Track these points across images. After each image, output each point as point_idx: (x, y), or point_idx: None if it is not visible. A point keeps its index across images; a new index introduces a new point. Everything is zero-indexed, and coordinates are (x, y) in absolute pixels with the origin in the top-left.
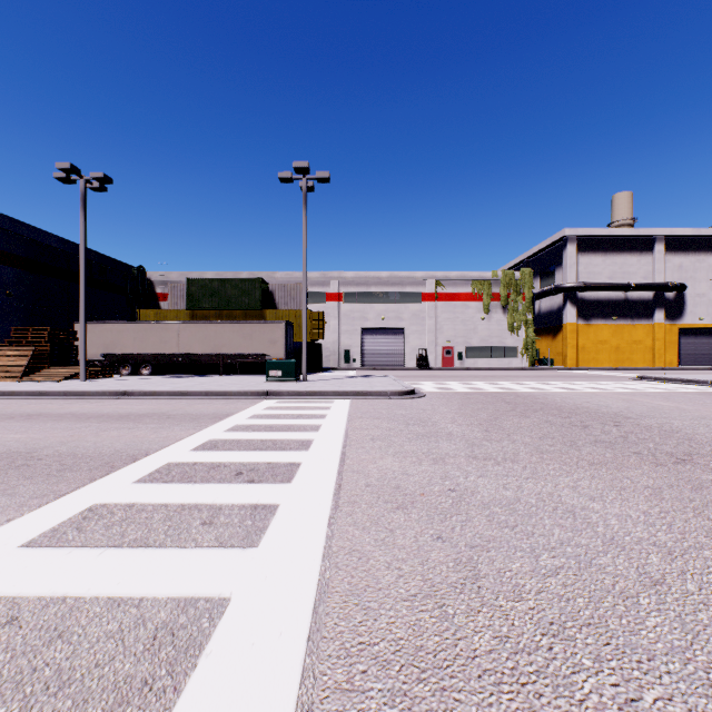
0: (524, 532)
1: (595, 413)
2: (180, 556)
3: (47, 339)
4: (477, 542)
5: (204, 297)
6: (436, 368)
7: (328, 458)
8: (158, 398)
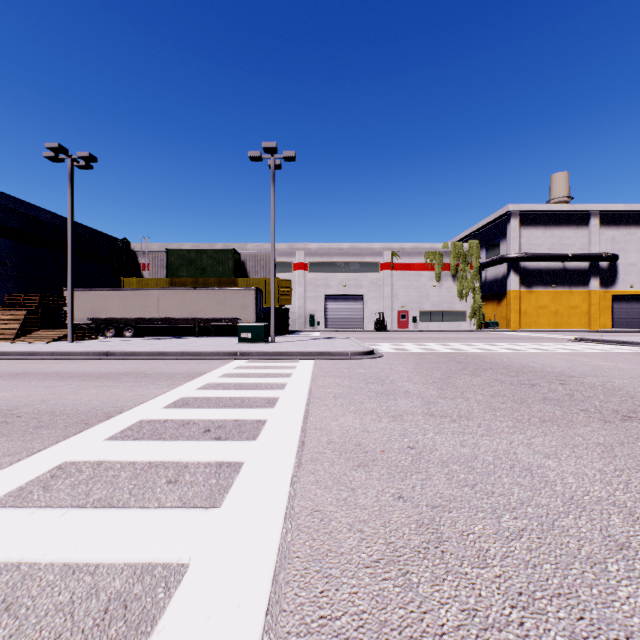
0: (484, 491)
1: (541, 372)
2: (142, 517)
3: (38, 304)
4: (438, 502)
5: (182, 266)
6: (392, 331)
7: (293, 416)
8: (138, 358)
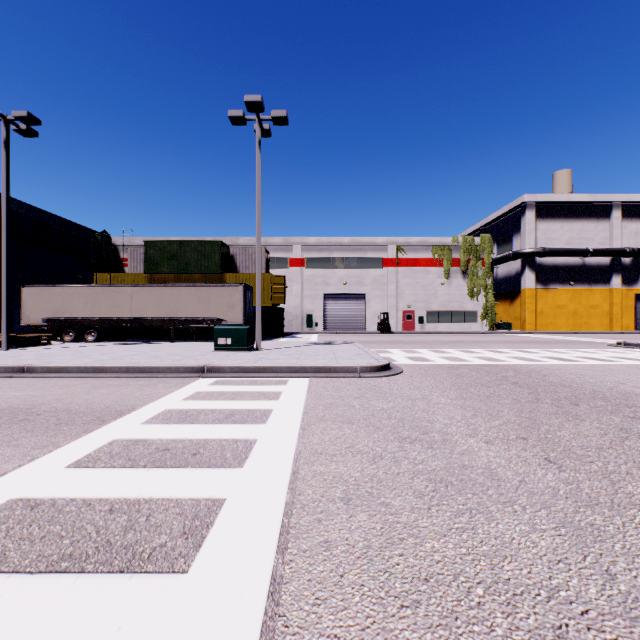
0: None
1: None
2: None
3: None
4: None
5: (162, 260)
6: (398, 333)
7: None
8: (62, 377)
